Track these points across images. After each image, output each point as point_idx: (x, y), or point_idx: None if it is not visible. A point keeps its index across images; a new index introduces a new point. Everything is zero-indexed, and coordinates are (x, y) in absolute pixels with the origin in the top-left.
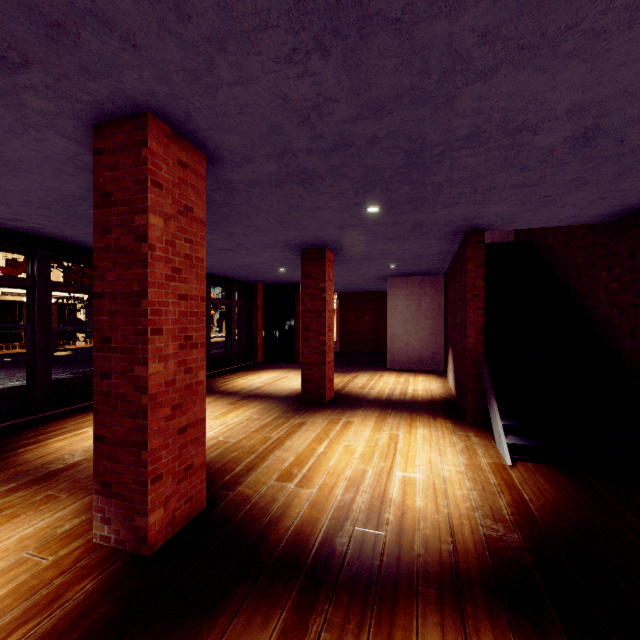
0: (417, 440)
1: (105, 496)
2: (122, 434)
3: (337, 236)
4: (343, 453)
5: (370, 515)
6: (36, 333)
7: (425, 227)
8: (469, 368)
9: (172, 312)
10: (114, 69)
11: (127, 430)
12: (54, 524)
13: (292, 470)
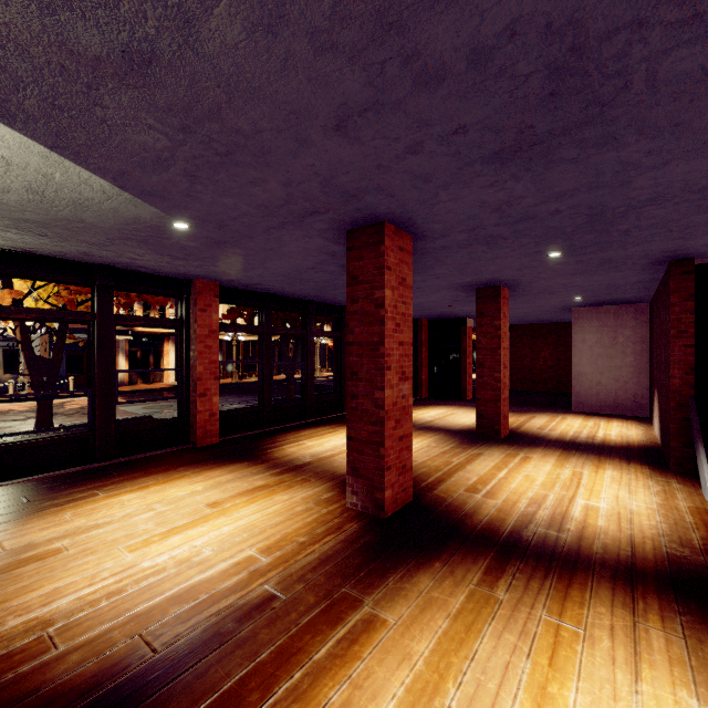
0: (604, 479)
1: (354, 476)
2: (366, 436)
3: (514, 276)
4: (523, 480)
5: (552, 523)
6: (264, 367)
7: (615, 262)
8: (673, 411)
9: (395, 354)
10: (374, 206)
11: (369, 433)
12: (317, 494)
13: (477, 486)
